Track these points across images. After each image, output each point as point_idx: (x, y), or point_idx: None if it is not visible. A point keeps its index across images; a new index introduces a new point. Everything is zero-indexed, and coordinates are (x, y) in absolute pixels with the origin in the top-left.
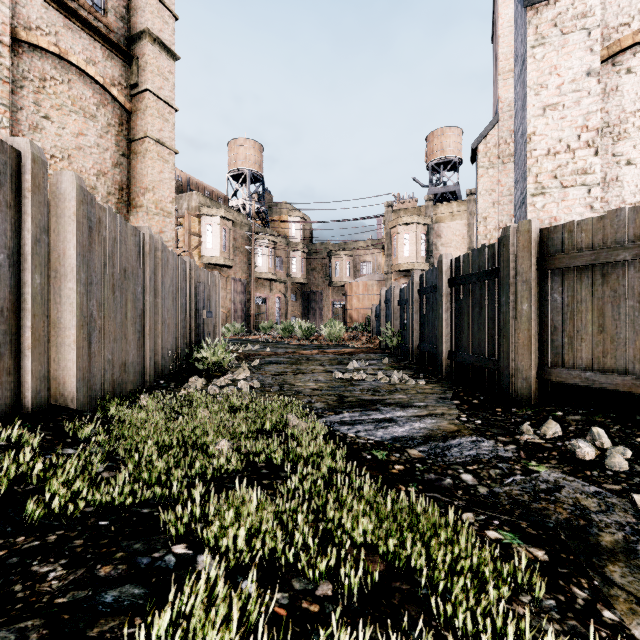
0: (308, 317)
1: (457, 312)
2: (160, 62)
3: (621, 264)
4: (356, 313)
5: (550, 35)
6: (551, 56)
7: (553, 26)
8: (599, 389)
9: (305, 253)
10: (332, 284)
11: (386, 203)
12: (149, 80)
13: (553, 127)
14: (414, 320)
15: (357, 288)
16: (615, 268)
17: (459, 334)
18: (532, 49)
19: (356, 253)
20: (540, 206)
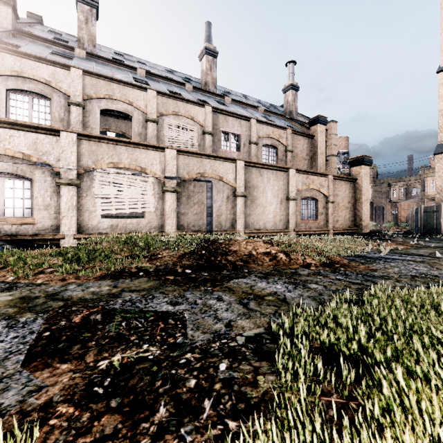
0: (375, 220)
1: (416, 219)
2: (334, 159)
3: (431, 213)
4: (403, 218)
5: (440, 161)
6: (441, 165)
7: (441, 159)
8: (429, 231)
9: (373, 186)
10: (391, 201)
11: (421, 166)
12: (332, 165)
13: (441, 180)
14: (412, 221)
15: (404, 206)
16: (431, 214)
17: (416, 224)
18: (436, 163)
19: (408, 183)
20: (438, 197)
